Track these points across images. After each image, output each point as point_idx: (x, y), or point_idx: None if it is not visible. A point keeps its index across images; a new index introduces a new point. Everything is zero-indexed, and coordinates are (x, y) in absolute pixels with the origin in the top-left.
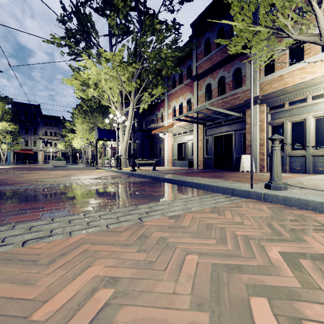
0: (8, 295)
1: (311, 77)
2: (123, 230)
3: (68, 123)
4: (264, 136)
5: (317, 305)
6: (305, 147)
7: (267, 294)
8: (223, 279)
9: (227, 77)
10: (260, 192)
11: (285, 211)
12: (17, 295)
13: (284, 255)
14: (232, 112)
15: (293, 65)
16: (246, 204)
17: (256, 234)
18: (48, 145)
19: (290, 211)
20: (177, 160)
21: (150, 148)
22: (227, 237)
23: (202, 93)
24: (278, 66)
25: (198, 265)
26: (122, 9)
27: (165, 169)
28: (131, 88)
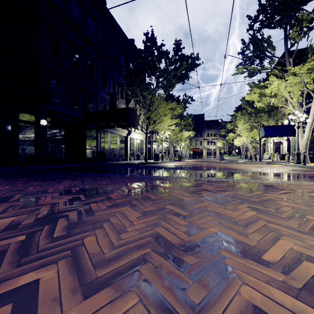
0: None
1: None
2: None
3: (229, 125)
4: None
5: None
6: None
7: None
8: None
9: None
10: None
11: None
12: None
13: None
14: None
15: None
16: None
17: None
18: (209, 144)
19: None
20: None
21: None
22: None
23: None
24: None
25: None
26: (306, 17)
27: None
28: None
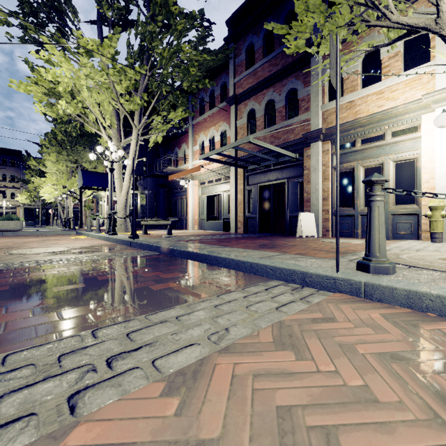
0: None
1: (390, 105)
2: None
3: (33, 161)
4: (329, 187)
5: None
6: None
7: None
8: None
9: (278, 101)
10: (358, 281)
11: (425, 327)
12: None
13: None
14: (285, 151)
15: (367, 87)
16: (338, 308)
17: None
18: (0, 196)
19: (435, 327)
20: (207, 220)
21: (167, 202)
22: None
23: (242, 123)
24: (348, 87)
25: None
26: None
27: (187, 234)
28: (134, 106)
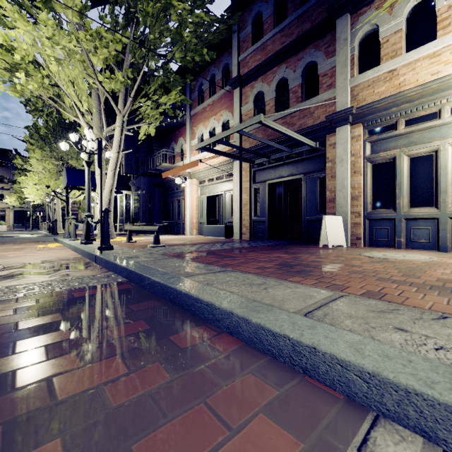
0: None
1: (451, 71)
2: None
3: (18, 159)
4: (360, 183)
5: None
6: (436, 201)
7: None
8: None
9: (292, 79)
10: None
11: None
12: None
13: None
14: (304, 138)
15: (416, 49)
16: None
17: None
18: None
19: None
20: (207, 224)
21: (163, 203)
22: None
23: (248, 110)
24: (387, 53)
25: None
26: None
27: (181, 242)
28: (116, 84)
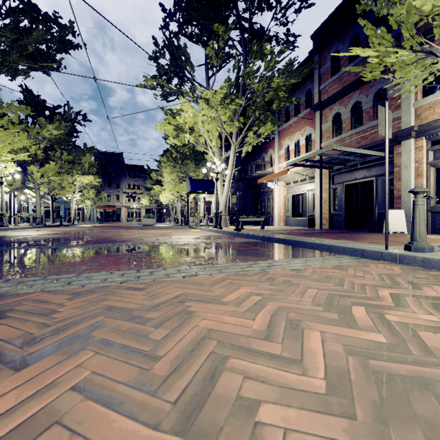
0: (201, 294)
1: None
2: (252, 275)
3: (154, 173)
4: (422, 183)
5: (400, 312)
6: None
7: (366, 306)
8: (335, 299)
9: (365, 103)
10: (395, 253)
11: (420, 272)
12: (206, 294)
13: (393, 295)
14: (372, 151)
15: None
16: (376, 265)
17: (374, 283)
18: (132, 200)
19: (426, 272)
20: (292, 217)
21: (255, 201)
22: (344, 283)
23: (327, 127)
24: None
25: (317, 293)
26: (222, 34)
27: (276, 229)
28: (233, 128)
